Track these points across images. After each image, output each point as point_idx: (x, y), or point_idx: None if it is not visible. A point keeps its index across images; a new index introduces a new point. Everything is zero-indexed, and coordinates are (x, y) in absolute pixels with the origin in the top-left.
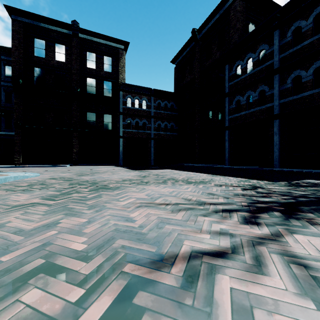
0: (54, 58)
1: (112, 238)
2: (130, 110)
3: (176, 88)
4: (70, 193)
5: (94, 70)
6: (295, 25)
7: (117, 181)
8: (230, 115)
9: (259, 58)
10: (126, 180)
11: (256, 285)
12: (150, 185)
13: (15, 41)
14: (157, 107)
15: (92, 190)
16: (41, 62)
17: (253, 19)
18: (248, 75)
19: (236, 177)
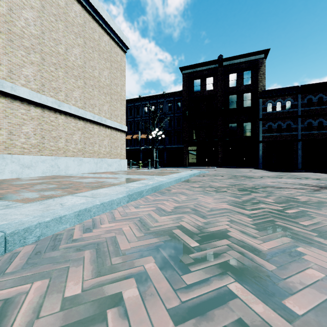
0: (206, 89)
1: (259, 184)
2: (271, 114)
3: None
4: (236, 178)
5: (235, 87)
6: None
7: (259, 176)
8: None
9: None
10: (265, 176)
11: (295, 190)
12: (281, 179)
13: (184, 87)
14: (307, 104)
15: (245, 178)
16: (198, 95)
17: None
18: None
19: None
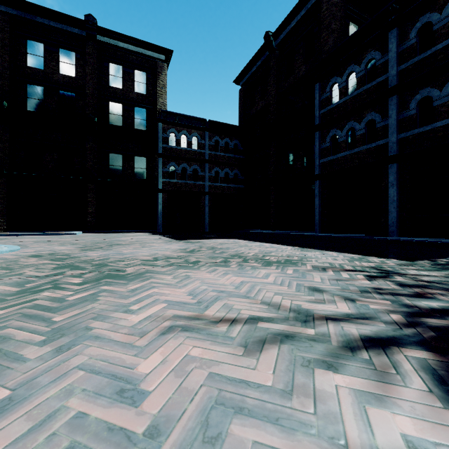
0: (59, 70)
1: None
2: (174, 150)
3: (241, 120)
4: (39, 289)
5: (120, 90)
6: (422, 21)
7: (144, 260)
8: (322, 158)
9: (366, 72)
10: (160, 259)
11: None
12: (199, 269)
13: None
14: (214, 147)
15: (87, 282)
16: (38, 76)
17: (355, 18)
18: (350, 98)
19: (340, 252)
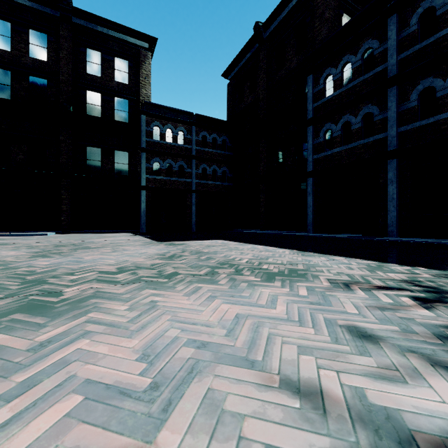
0: (28, 53)
1: None
2: (159, 145)
3: (230, 115)
4: None
5: (99, 78)
6: (424, 6)
7: (104, 272)
8: (316, 153)
9: (362, 62)
10: (126, 270)
11: None
12: (174, 289)
13: None
14: (202, 142)
15: None
16: (4, 58)
17: (349, 8)
18: (345, 89)
19: (349, 257)
